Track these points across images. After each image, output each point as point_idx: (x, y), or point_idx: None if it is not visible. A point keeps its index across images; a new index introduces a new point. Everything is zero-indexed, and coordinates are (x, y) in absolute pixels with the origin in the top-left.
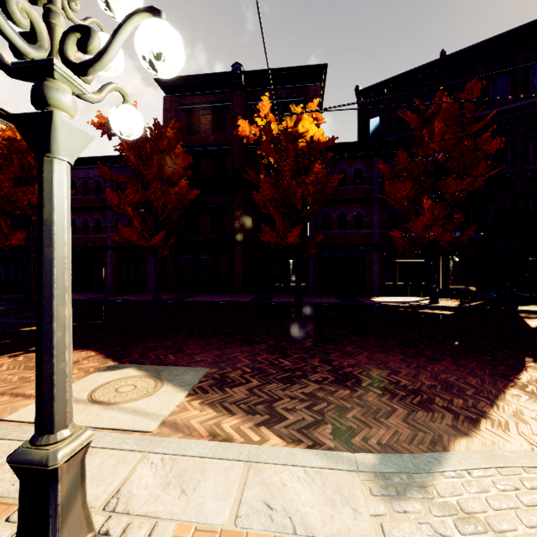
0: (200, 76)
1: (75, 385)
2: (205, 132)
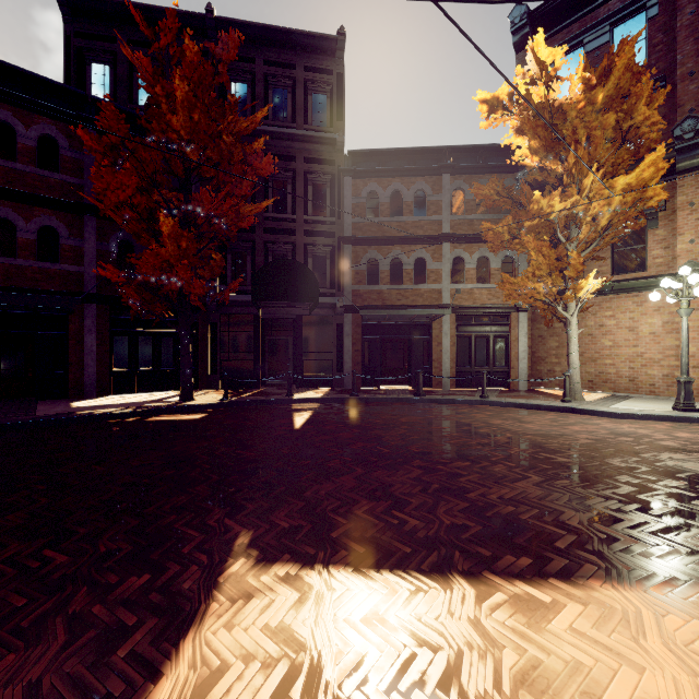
0: None
1: None
2: None
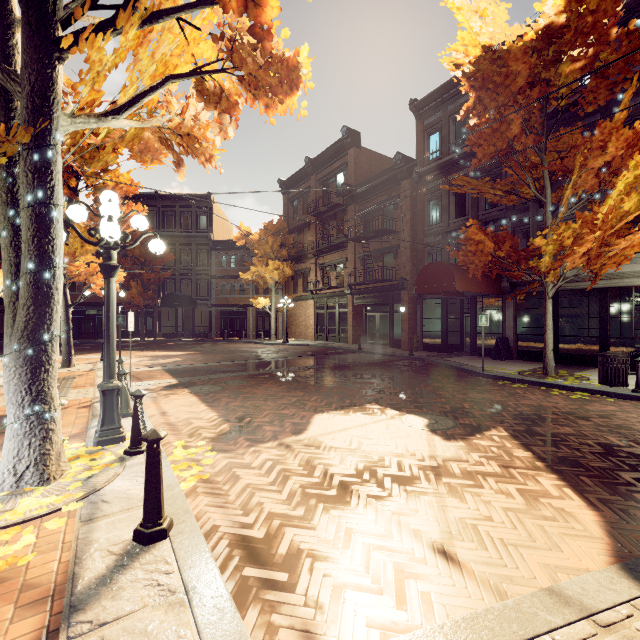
0: None
1: None
2: None
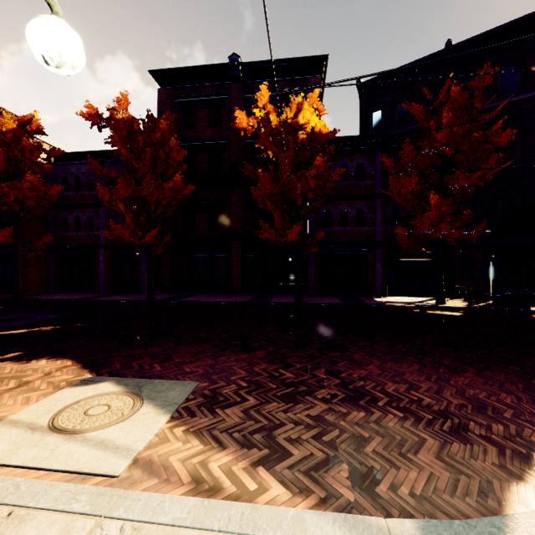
0: (196, 68)
1: (38, 405)
2: (201, 126)
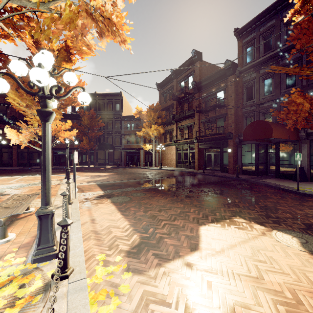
0: None
1: None
2: None
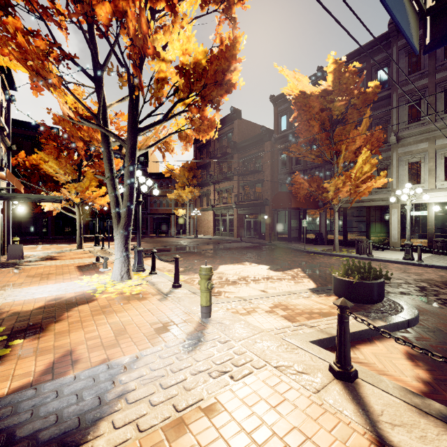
0: None
1: None
2: None
